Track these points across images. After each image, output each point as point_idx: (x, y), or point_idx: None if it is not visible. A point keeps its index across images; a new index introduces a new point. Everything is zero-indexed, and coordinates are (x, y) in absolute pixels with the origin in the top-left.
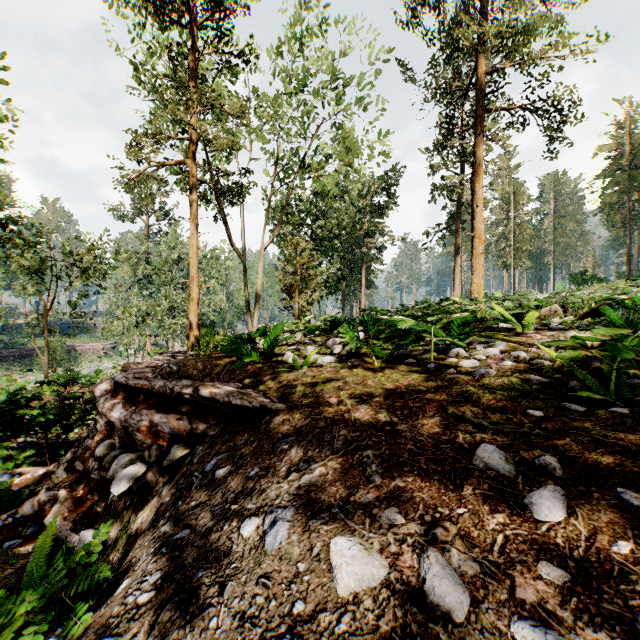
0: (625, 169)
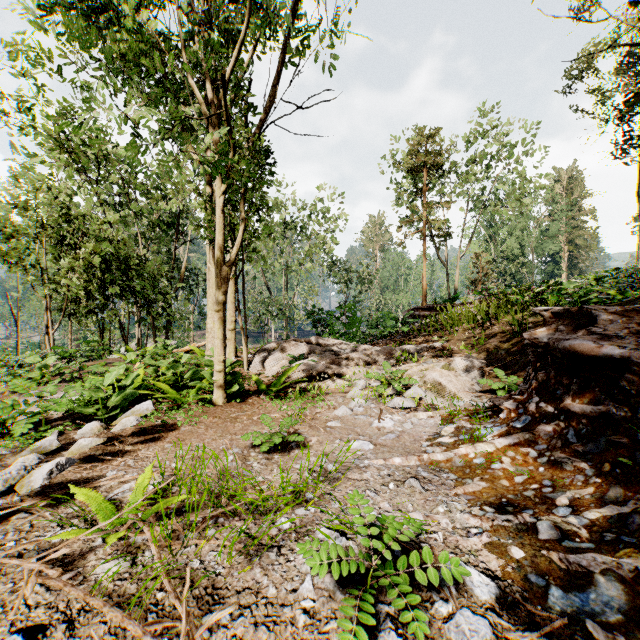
0: None
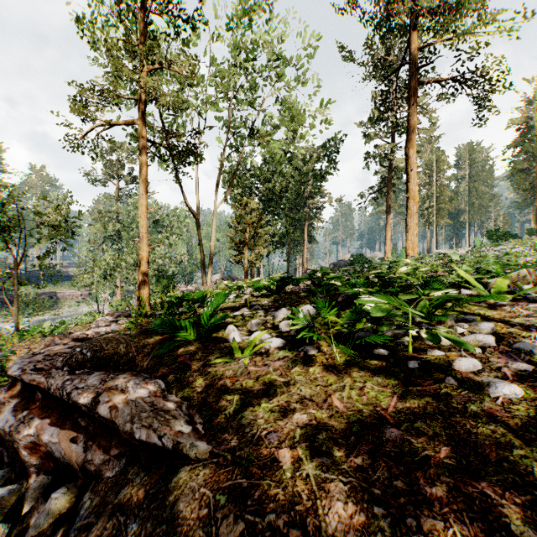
0: (534, 139)
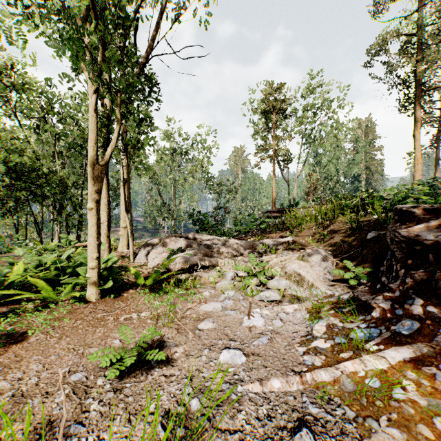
0: None
